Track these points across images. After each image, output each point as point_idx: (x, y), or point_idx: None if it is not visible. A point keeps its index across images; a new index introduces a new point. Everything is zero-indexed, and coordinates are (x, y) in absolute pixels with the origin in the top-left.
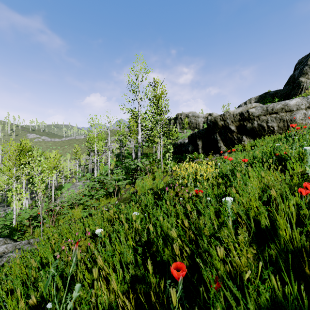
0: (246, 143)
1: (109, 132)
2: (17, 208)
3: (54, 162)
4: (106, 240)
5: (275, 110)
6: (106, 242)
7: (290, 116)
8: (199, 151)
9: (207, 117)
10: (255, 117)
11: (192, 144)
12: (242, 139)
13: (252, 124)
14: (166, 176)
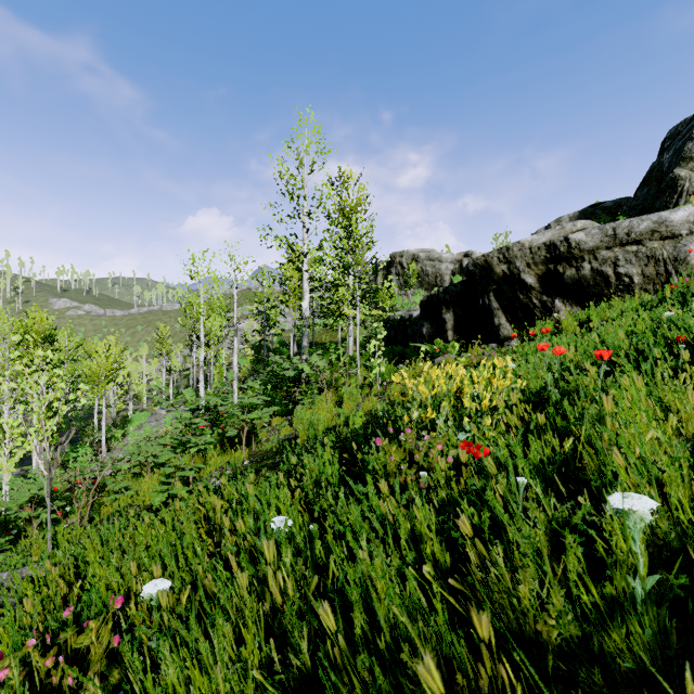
0: (562, 315)
1: (235, 294)
2: (5, 474)
3: (105, 362)
4: (163, 648)
5: (636, 235)
6: (163, 655)
7: (674, 250)
8: (447, 337)
9: (459, 262)
10: (584, 253)
11: (429, 319)
12: (554, 306)
13: (577, 271)
14: (369, 397)
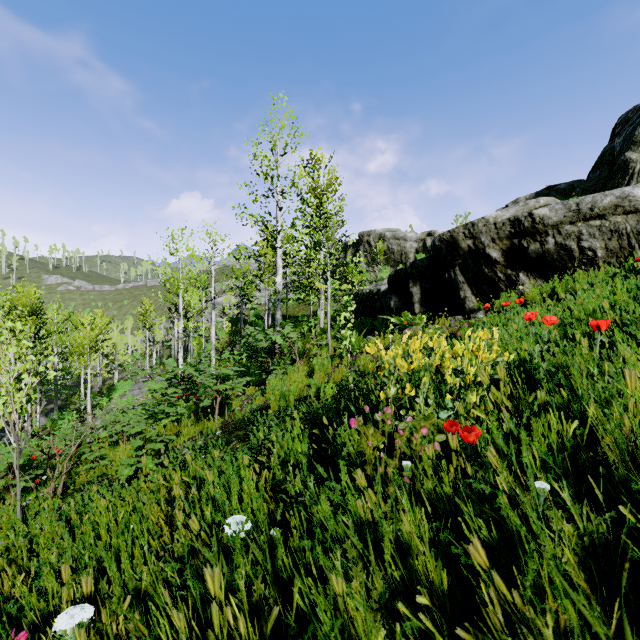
0: (526, 288)
1: (212, 270)
2: None
3: (90, 334)
4: None
5: (600, 209)
6: None
7: (638, 224)
8: (414, 310)
9: (423, 241)
10: (548, 228)
11: (397, 293)
12: (518, 279)
13: (541, 245)
14: (340, 367)
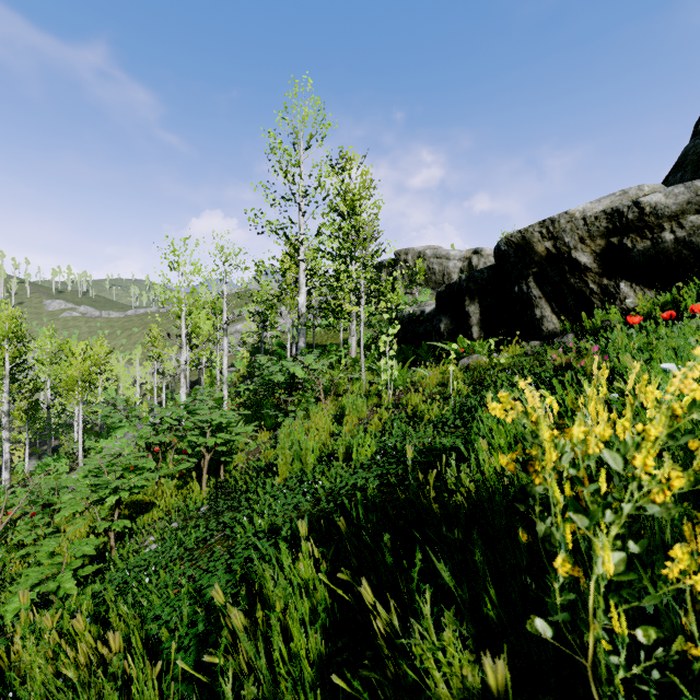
0: (631, 303)
1: (224, 289)
2: None
3: (82, 365)
4: None
5: None
6: None
7: None
8: (471, 334)
9: (468, 259)
10: (663, 220)
11: (448, 313)
12: (619, 292)
13: (654, 243)
14: (379, 411)
